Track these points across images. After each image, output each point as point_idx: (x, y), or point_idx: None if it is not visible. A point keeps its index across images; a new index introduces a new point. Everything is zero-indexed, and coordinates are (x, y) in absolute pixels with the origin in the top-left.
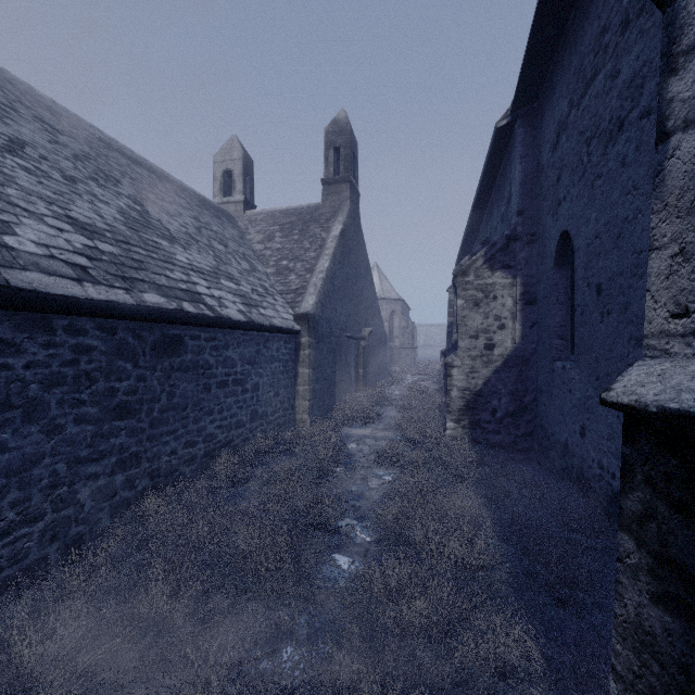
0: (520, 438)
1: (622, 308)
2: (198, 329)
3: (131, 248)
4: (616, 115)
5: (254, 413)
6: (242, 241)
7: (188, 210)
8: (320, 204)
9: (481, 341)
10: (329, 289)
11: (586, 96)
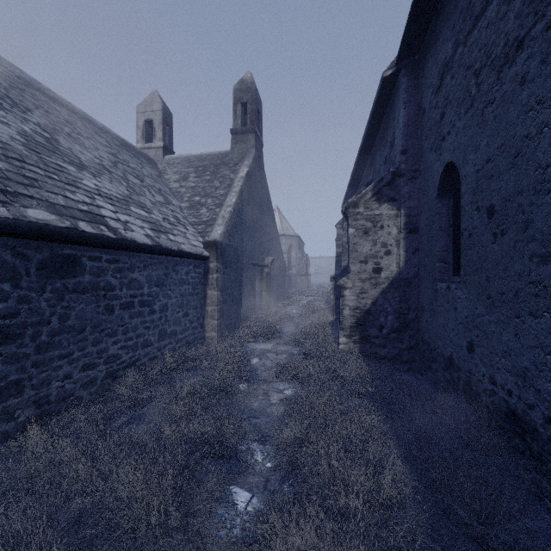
0: (404, 351)
1: (522, 227)
2: (98, 250)
3: (26, 166)
4: (513, 36)
5: (162, 332)
6: (160, 179)
7: (106, 147)
8: (230, 151)
9: (370, 265)
10: (236, 221)
11: (475, 30)
